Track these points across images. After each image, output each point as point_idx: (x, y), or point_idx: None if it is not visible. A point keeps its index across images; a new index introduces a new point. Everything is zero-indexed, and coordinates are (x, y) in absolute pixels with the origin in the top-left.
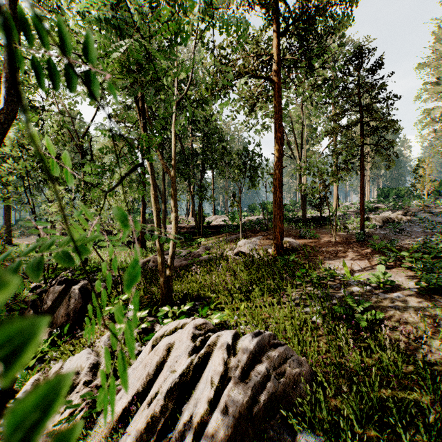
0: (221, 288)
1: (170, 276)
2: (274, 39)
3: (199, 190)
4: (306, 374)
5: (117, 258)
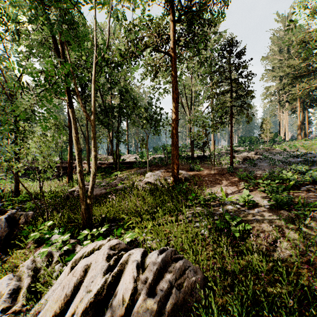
0: (132, 210)
1: (90, 204)
2: (172, 25)
3: (116, 135)
4: (200, 280)
5: (47, 189)
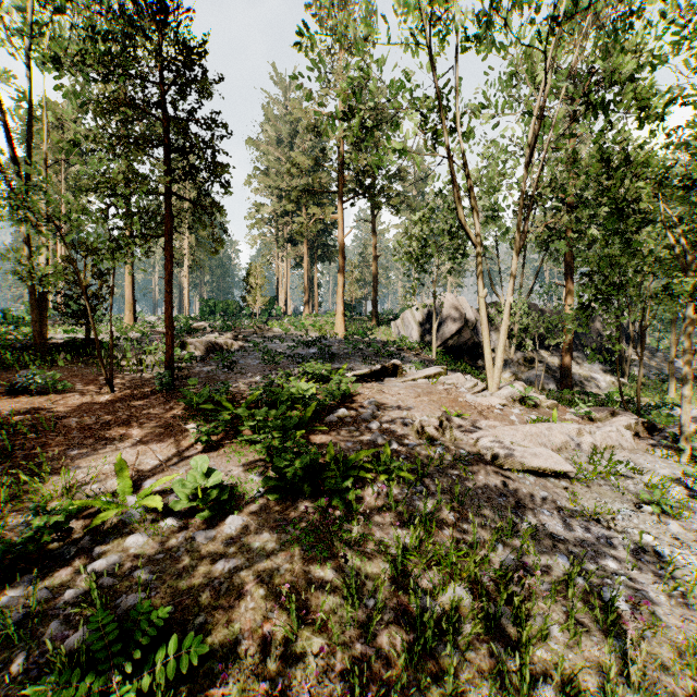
0: None
1: None
2: None
3: None
4: None
5: None
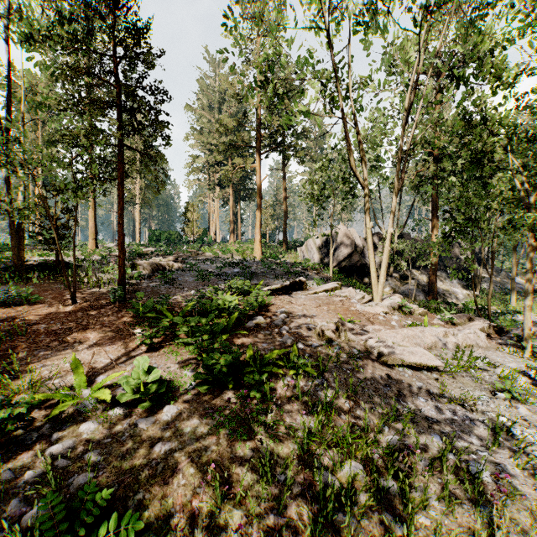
0: None
1: None
2: None
3: None
4: None
5: None
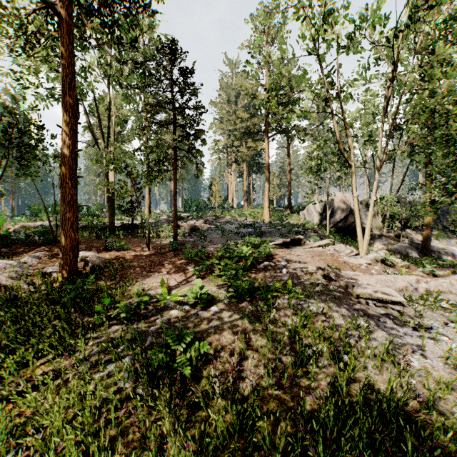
0: None
1: None
2: None
3: None
4: None
5: None
